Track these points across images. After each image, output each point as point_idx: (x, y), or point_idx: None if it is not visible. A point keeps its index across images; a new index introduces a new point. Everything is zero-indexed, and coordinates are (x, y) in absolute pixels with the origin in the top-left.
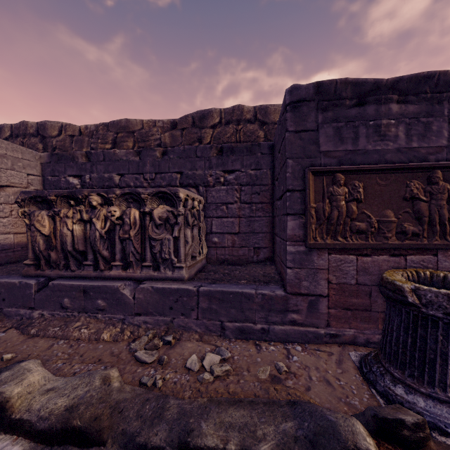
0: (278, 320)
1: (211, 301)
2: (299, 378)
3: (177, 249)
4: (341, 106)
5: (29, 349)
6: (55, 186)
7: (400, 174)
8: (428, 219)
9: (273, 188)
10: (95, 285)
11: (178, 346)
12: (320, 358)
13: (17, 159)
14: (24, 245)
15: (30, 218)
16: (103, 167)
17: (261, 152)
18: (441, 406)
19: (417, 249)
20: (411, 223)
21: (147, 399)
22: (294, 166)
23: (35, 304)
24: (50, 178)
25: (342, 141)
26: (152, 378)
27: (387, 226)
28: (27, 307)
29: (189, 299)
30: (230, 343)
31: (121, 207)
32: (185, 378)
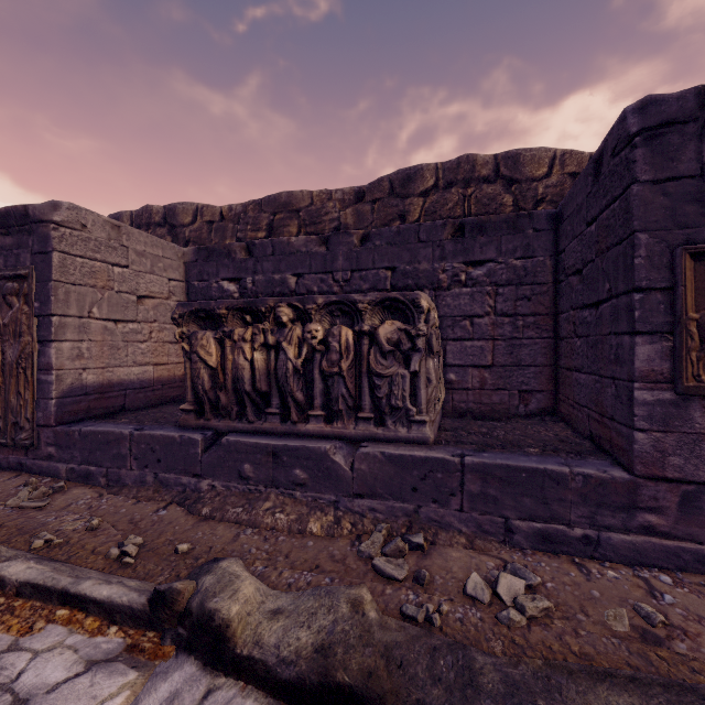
0: (614, 523)
1: (486, 483)
2: (698, 640)
3: (414, 391)
4: None
5: (208, 539)
6: (203, 296)
7: None
8: None
9: (556, 289)
10: (291, 445)
11: (437, 555)
12: None
13: (158, 258)
14: (165, 382)
15: (191, 342)
16: (271, 265)
17: (533, 227)
18: None
19: None
20: None
21: (433, 647)
22: (650, 244)
23: (202, 469)
24: (197, 283)
25: None
26: (422, 609)
27: None
28: (190, 474)
29: (446, 477)
30: (526, 557)
31: (323, 325)
32: (473, 614)
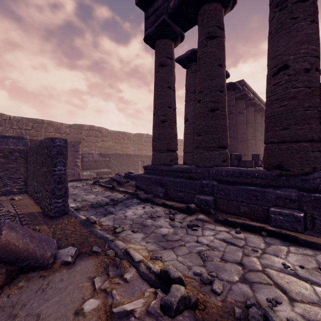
0: None
1: None
2: None
3: None
4: None
5: None
6: None
7: None
8: None
9: None
10: None
11: None
12: None
13: None
14: None
15: None
16: None
17: None
18: None
19: None
20: None
21: None
22: None
23: None
24: None
25: None
26: None
27: None
28: None
29: None
30: None
31: None
32: None
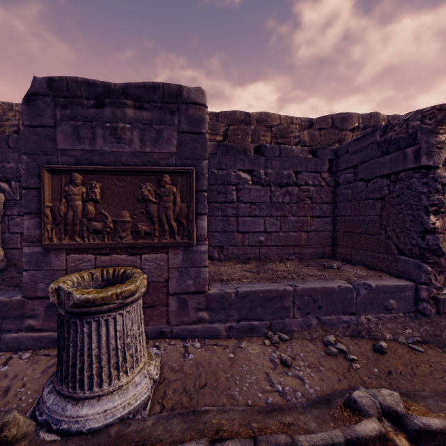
0: (15, 327)
1: None
2: None
3: None
4: (80, 105)
5: None
6: None
7: (135, 176)
8: (158, 219)
9: None
10: None
11: None
12: (36, 364)
13: None
14: None
15: None
16: None
17: None
18: (63, 402)
19: (153, 248)
20: (146, 223)
21: None
22: (30, 162)
23: None
24: None
25: (81, 140)
26: None
27: (122, 225)
28: None
29: None
30: None
31: None
32: None
